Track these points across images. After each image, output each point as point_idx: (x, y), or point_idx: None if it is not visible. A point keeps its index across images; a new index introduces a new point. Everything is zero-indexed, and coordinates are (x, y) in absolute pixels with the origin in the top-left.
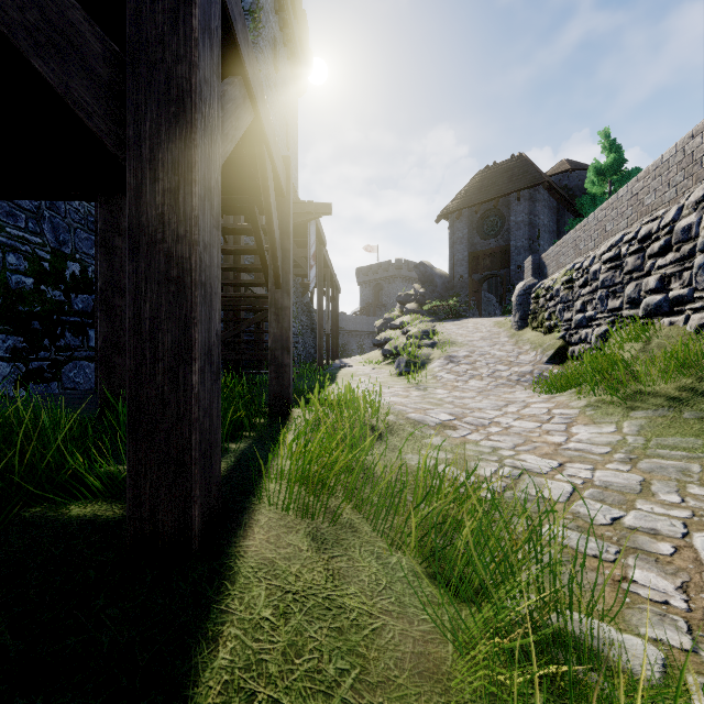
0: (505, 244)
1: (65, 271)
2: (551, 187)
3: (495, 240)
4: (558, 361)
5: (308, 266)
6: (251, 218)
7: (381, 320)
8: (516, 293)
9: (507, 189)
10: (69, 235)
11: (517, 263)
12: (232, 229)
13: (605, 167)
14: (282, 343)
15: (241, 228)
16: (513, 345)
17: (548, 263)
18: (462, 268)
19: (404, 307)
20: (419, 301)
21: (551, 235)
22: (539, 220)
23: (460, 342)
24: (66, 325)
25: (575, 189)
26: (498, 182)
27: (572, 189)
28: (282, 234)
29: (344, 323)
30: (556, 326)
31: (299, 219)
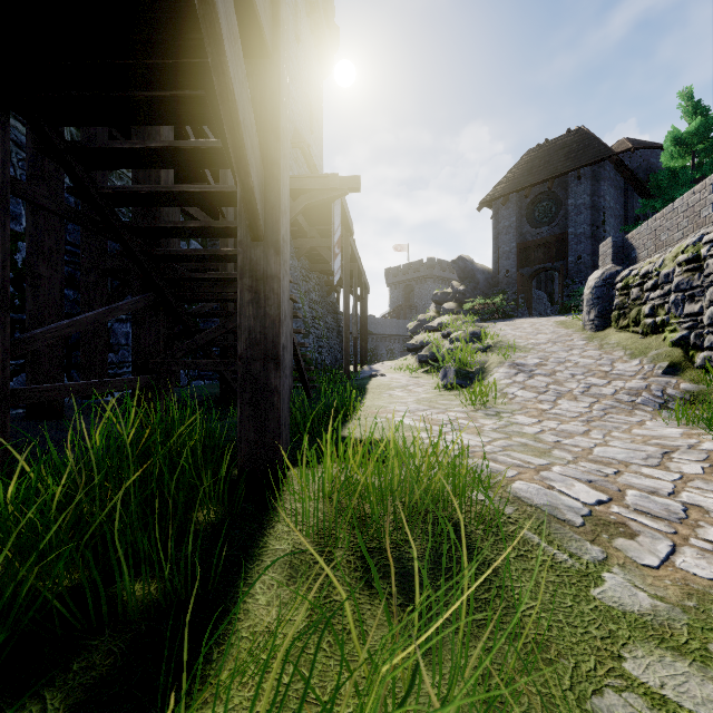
0: (561, 232)
1: (15, 254)
2: (620, 162)
3: (549, 228)
4: (679, 372)
5: (332, 255)
6: (217, 121)
7: (414, 322)
8: (591, 284)
9: (564, 168)
10: (22, 209)
11: (577, 253)
12: (191, 151)
13: (687, 136)
14: (264, 348)
15: (205, 147)
16: (597, 350)
17: (638, 244)
18: (509, 262)
19: (440, 307)
20: (458, 300)
21: (618, 220)
22: (605, 202)
23: (523, 346)
24: (16, 324)
25: (638, 171)
26: (553, 160)
27: (634, 171)
28: (264, 132)
29: (373, 327)
30: (666, 323)
31: (321, 197)
